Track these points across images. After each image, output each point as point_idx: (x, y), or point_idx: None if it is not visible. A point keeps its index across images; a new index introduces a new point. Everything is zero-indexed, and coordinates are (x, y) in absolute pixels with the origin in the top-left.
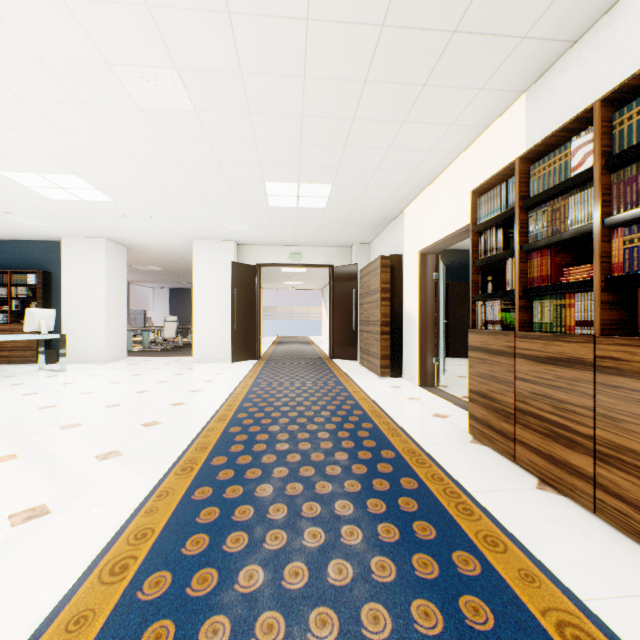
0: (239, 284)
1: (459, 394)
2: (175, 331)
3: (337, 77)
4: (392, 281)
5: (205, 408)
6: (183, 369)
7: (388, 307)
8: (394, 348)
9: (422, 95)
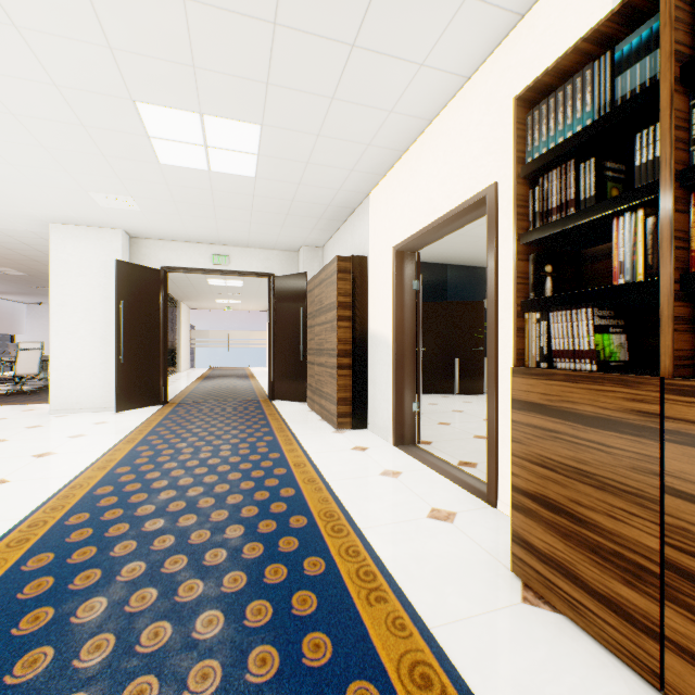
0: (130, 294)
1: (453, 458)
2: (38, 364)
3: None
4: (354, 293)
5: None
6: (17, 429)
7: (348, 330)
8: (357, 388)
9: None
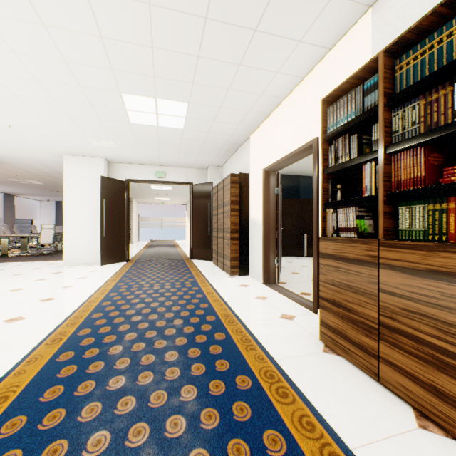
0: (108, 196)
1: (297, 290)
2: (52, 237)
3: None
4: (241, 195)
5: (45, 323)
6: (48, 274)
7: (237, 217)
8: (242, 251)
9: None
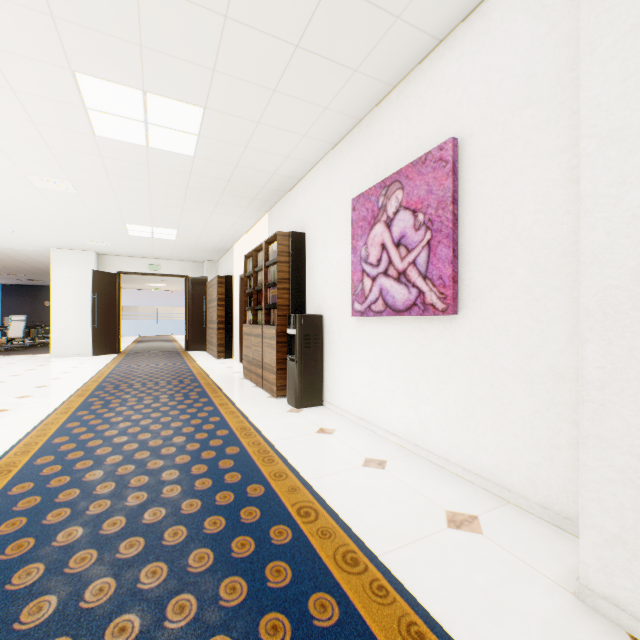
0: (100, 289)
1: None
2: (23, 331)
3: (169, 196)
4: (226, 293)
5: (80, 379)
6: (44, 362)
7: (223, 311)
8: (227, 339)
9: (218, 206)
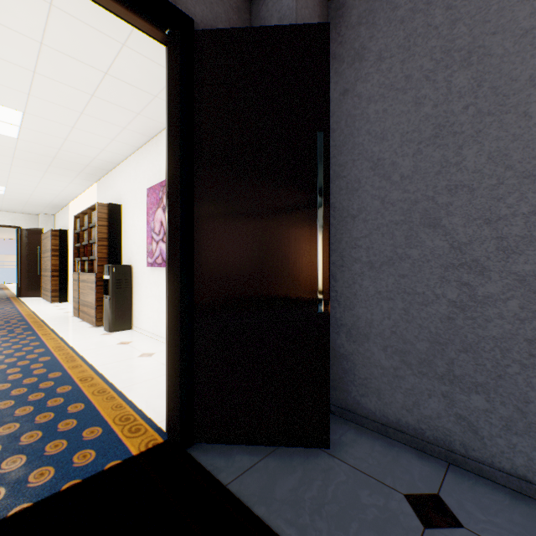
0: None
1: None
2: None
3: None
4: (61, 245)
5: None
6: None
7: (58, 260)
8: (62, 285)
9: (47, 173)
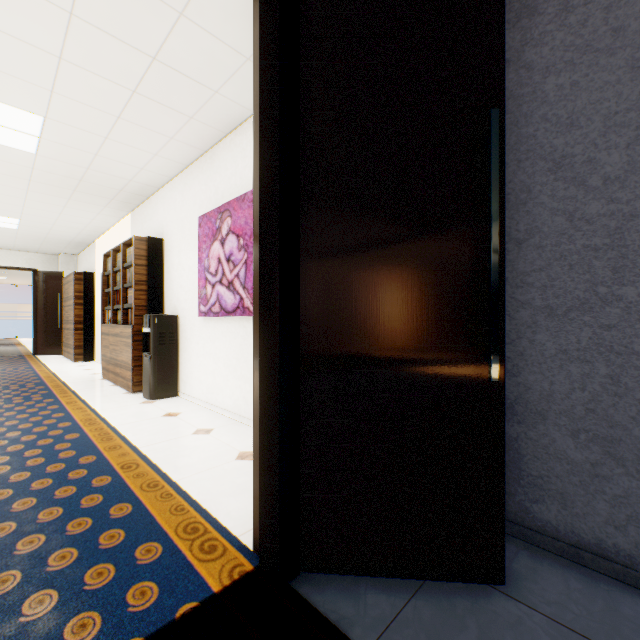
0: None
1: None
2: None
3: (7, 185)
4: (86, 291)
5: None
6: None
7: (82, 310)
8: (88, 340)
9: (71, 201)
